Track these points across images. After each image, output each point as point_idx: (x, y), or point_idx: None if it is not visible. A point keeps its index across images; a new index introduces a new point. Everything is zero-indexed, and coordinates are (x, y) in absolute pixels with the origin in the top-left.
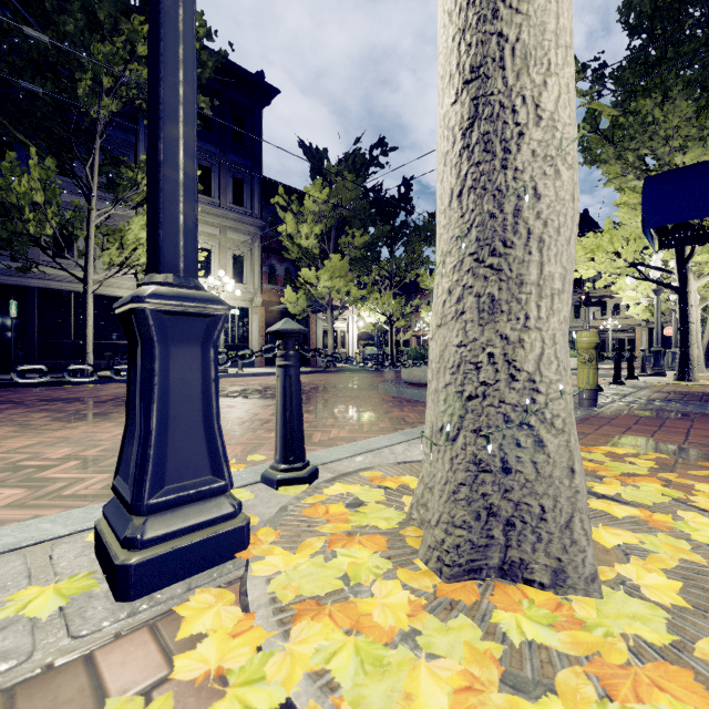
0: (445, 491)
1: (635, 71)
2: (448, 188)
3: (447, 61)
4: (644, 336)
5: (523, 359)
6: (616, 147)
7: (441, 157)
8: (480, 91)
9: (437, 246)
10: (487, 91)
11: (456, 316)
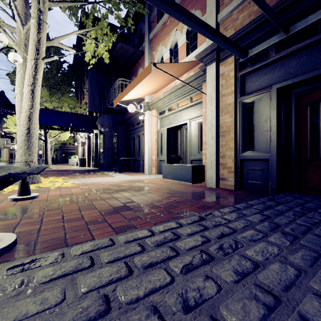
0: None
1: None
2: (23, 139)
3: (24, 124)
4: None
5: (34, 160)
6: None
7: (21, 134)
8: (29, 131)
9: (18, 144)
10: (30, 131)
11: (25, 155)
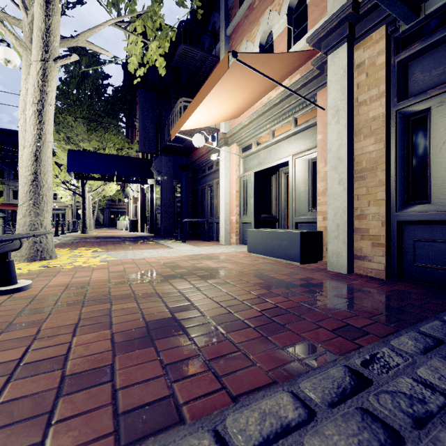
0: (27, 249)
1: (65, 100)
2: (26, 189)
3: (28, 167)
4: (70, 213)
5: (44, 223)
6: (56, 126)
7: (24, 182)
8: (36, 176)
9: (20, 198)
10: (38, 177)
11: (29, 215)
